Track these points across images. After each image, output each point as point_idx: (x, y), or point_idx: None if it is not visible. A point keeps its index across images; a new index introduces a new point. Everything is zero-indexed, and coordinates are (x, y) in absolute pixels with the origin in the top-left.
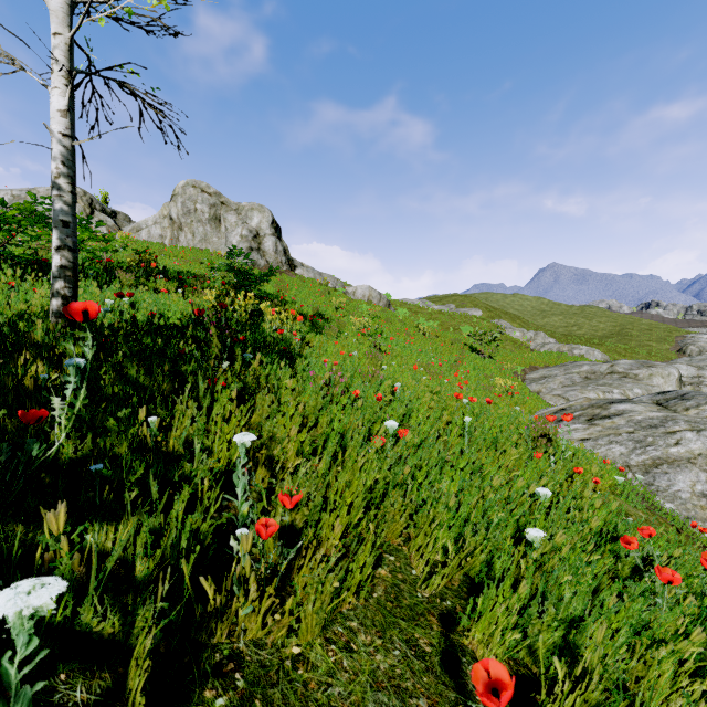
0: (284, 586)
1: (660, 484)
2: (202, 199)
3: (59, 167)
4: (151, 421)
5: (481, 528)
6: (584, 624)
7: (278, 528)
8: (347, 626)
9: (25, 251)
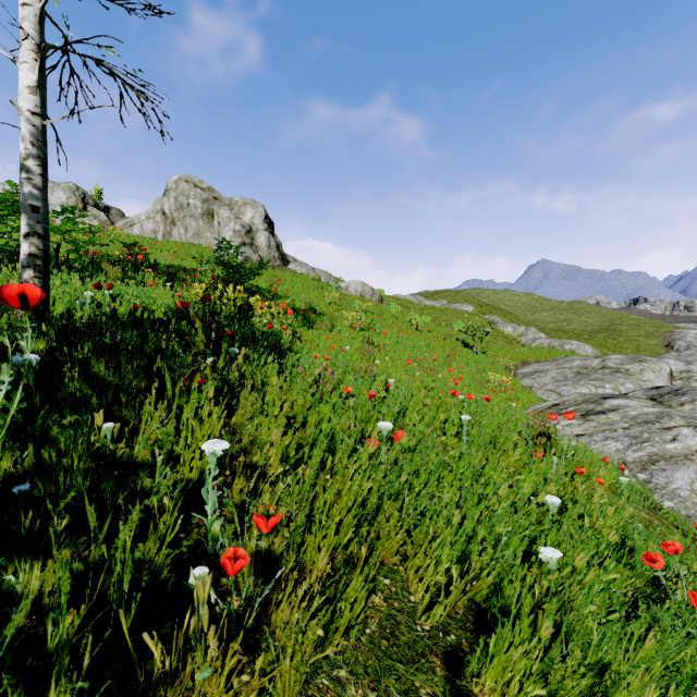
0: (259, 625)
1: (657, 481)
2: (195, 194)
3: (27, 147)
4: (107, 427)
5: (487, 546)
6: (619, 674)
7: (254, 554)
8: (334, 677)
9: (10, 243)
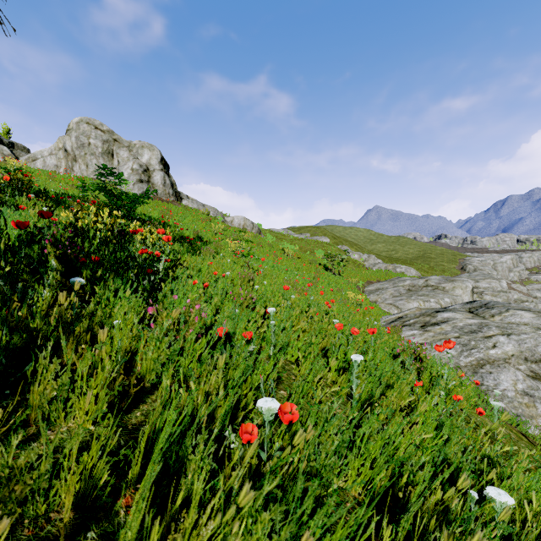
0: None
1: (488, 383)
2: (96, 135)
3: None
4: None
5: None
6: None
7: None
8: None
9: None
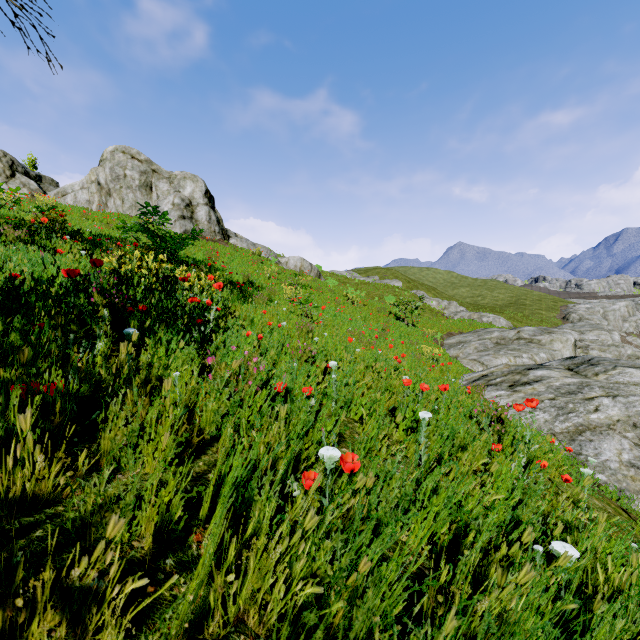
0: None
1: (587, 453)
2: (132, 165)
3: None
4: None
5: None
6: None
7: None
8: None
9: None
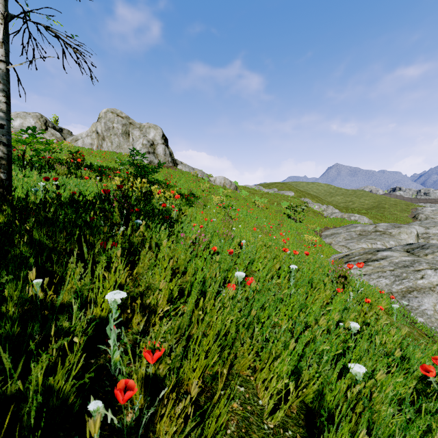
0: (147, 433)
1: (413, 304)
2: (117, 120)
3: None
4: (36, 282)
5: (313, 363)
6: None
7: (144, 377)
8: None
9: None
